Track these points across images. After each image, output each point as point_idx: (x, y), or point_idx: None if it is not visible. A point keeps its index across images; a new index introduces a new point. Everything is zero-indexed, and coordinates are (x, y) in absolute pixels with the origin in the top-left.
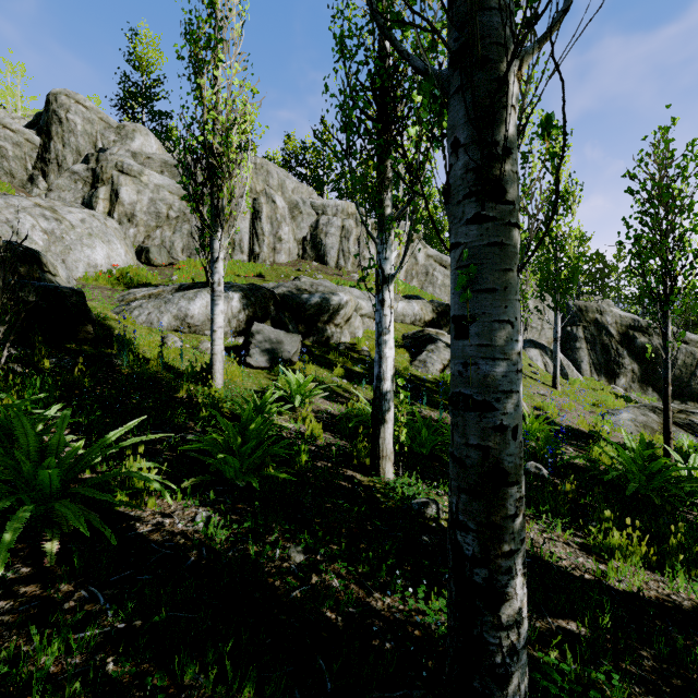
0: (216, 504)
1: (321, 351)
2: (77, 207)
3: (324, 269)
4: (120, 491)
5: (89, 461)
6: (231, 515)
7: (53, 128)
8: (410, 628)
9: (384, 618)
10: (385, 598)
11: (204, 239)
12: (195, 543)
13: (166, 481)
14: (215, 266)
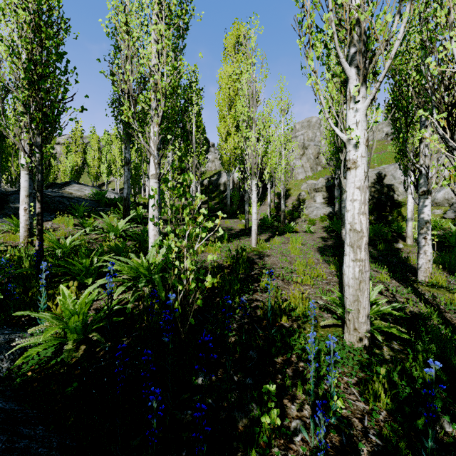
0: None
1: None
2: None
3: None
4: None
5: None
6: None
7: None
8: None
9: None
10: None
11: None
12: None
13: None
14: None
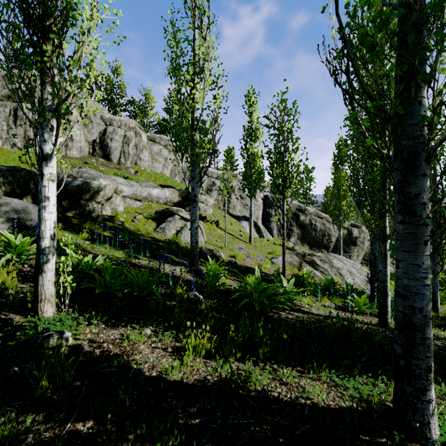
0: None
1: (78, 221)
2: None
3: (108, 164)
4: None
5: None
6: None
7: None
8: None
9: None
10: None
11: None
12: None
13: None
14: None
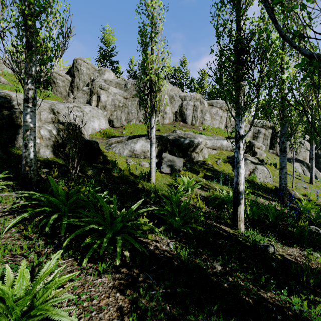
0: (173, 238)
1: (190, 165)
2: (87, 105)
3: (186, 126)
4: (138, 230)
5: (128, 218)
6: (181, 244)
7: (75, 73)
8: (286, 310)
9: (271, 303)
10: (267, 293)
11: (147, 119)
12: (175, 256)
13: (156, 228)
14: (152, 130)
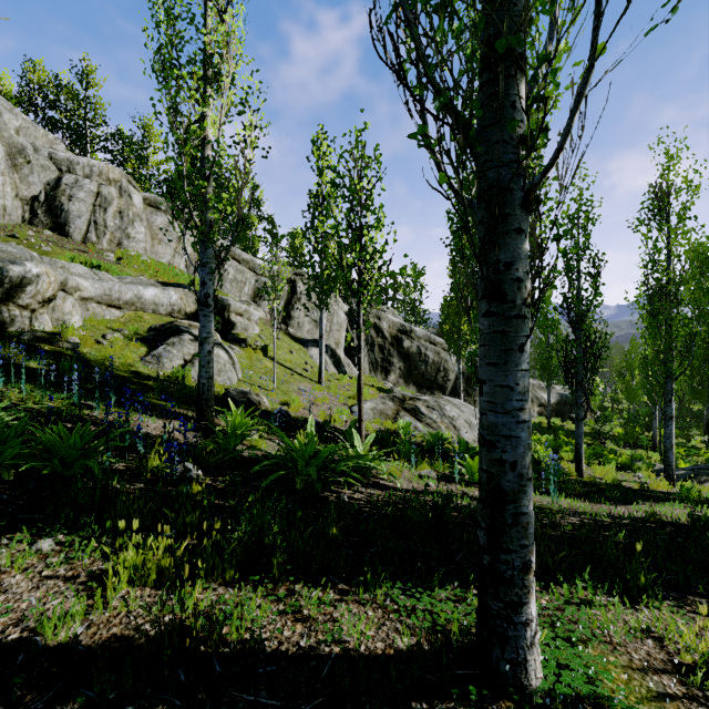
0: None
1: None
2: None
3: (61, 242)
4: None
5: None
6: None
7: None
8: None
9: None
10: None
11: None
12: None
13: None
14: None
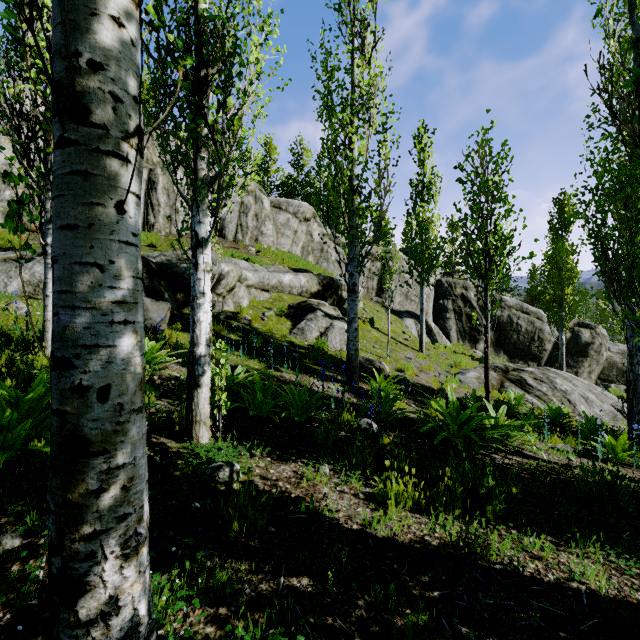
0: None
1: None
2: None
3: (221, 242)
4: None
5: None
6: None
7: None
8: None
9: None
10: None
11: (33, 197)
12: None
13: None
14: (47, 227)
